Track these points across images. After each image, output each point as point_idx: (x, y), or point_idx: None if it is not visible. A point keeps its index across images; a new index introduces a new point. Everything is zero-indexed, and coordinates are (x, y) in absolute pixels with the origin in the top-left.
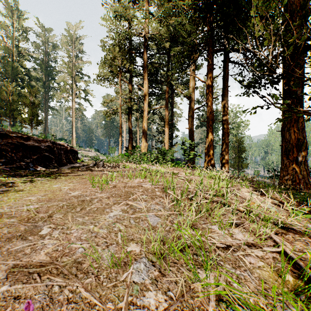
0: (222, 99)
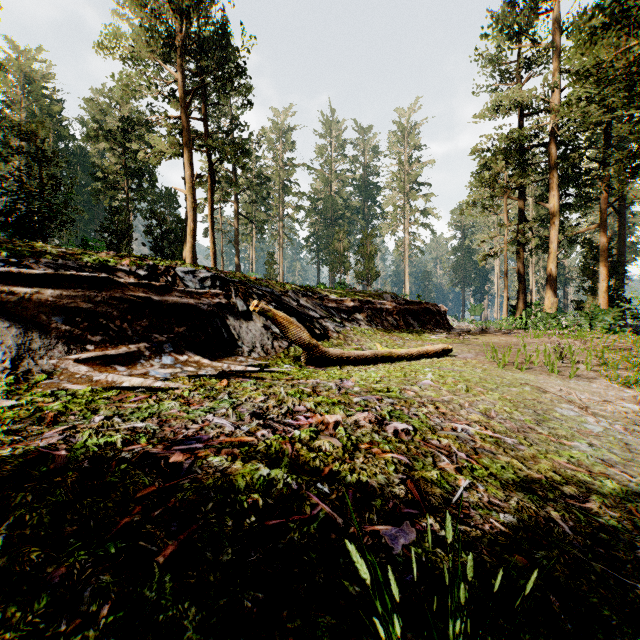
0: None
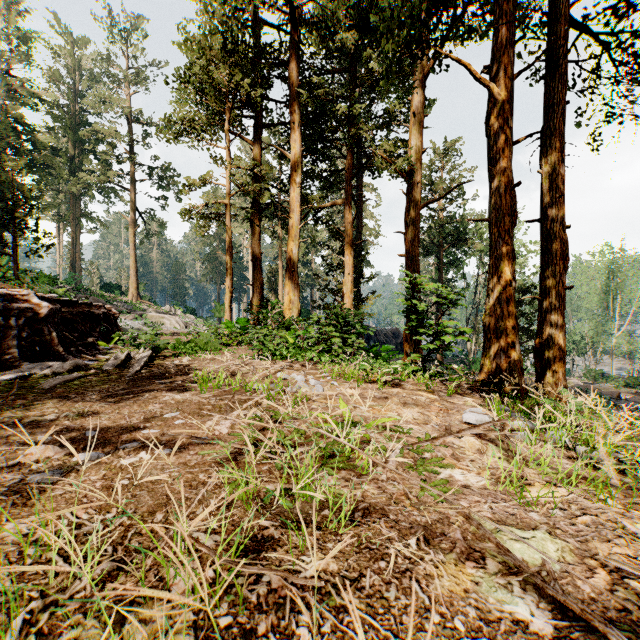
0: (546, 144)
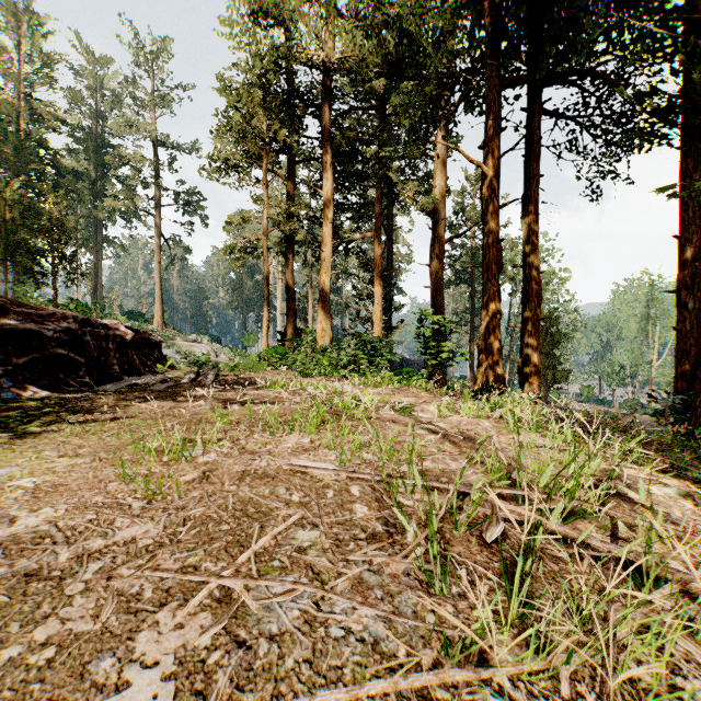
0: (524, 209)
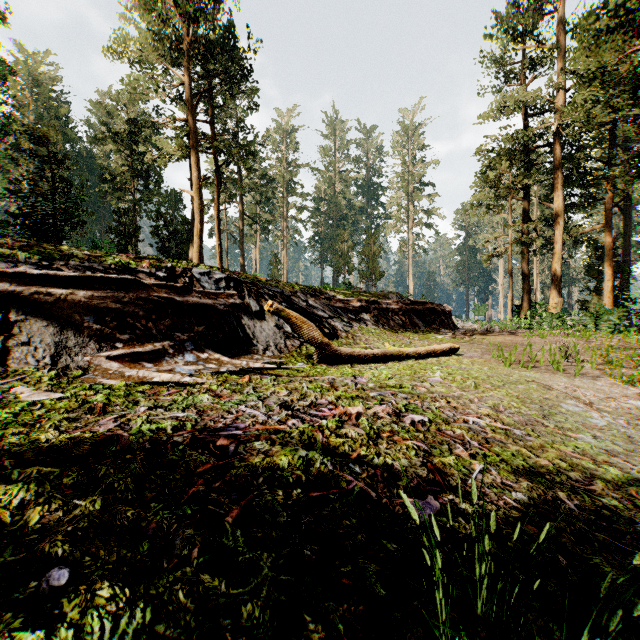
0: None
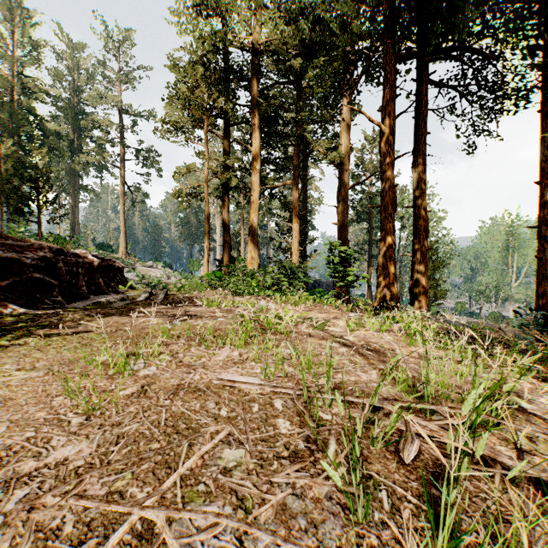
0: (414, 160)
